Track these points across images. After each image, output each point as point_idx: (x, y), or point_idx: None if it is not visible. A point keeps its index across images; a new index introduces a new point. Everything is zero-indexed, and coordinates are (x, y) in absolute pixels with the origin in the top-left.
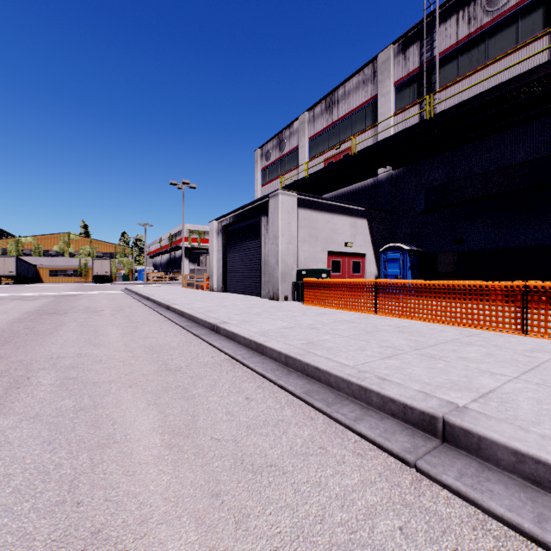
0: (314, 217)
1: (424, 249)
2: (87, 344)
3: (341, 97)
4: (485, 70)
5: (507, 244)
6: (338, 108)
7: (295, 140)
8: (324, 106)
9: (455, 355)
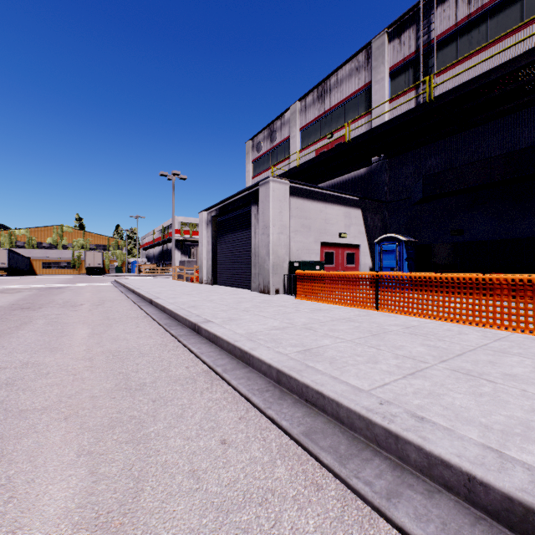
0: (307, 206)
1: (421, 240)
2: (42, 349)
3: (333, 86)
4: (486, 51)
5: (511, 235)
6: (331, 97)
7: (287, 131)
8: (315, 95)
9: (497, 371)
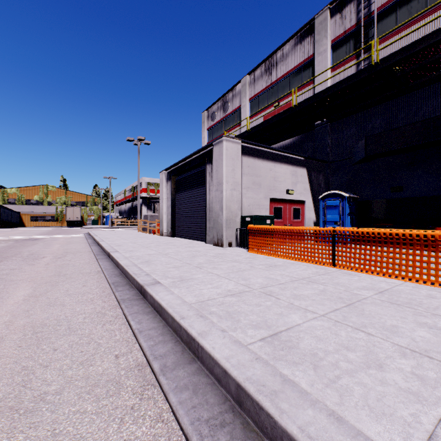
0: (257, 165)
1: (361, 196)
2: None
3: (279, 59)
4: (426, 19)
5: None
6: (277, 70)
7: (237, 101)
8: (263, 68)
9: None
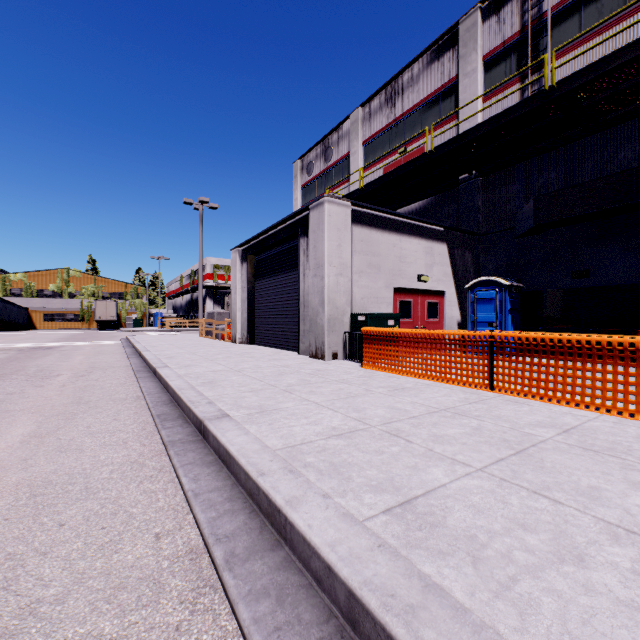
0: (375, 238)
1: (528, 284)
2: None
3: (407, 84)
4: (624, 22)
5: None
6: (403, 99)
7: (345, 146)
8: (383, 98)
9: None
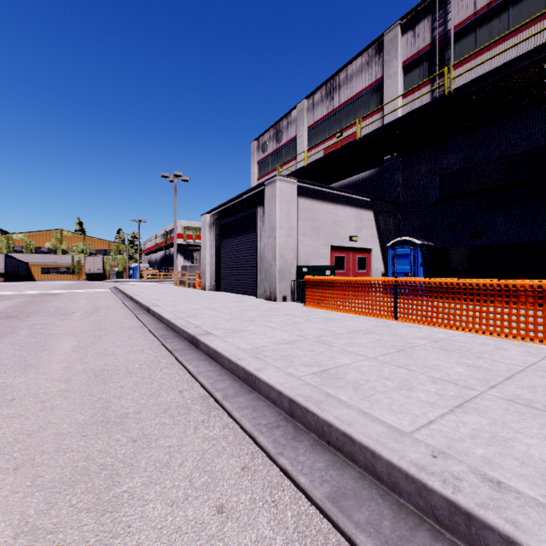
0: (316, 207)
1: (437, 243)
2: (15, 367)
3: (343, 82)
4: (508, 41)
5: (535, 238)
6: (340, 94)
7: (293, 130)
8: (324, 92)
9: None
